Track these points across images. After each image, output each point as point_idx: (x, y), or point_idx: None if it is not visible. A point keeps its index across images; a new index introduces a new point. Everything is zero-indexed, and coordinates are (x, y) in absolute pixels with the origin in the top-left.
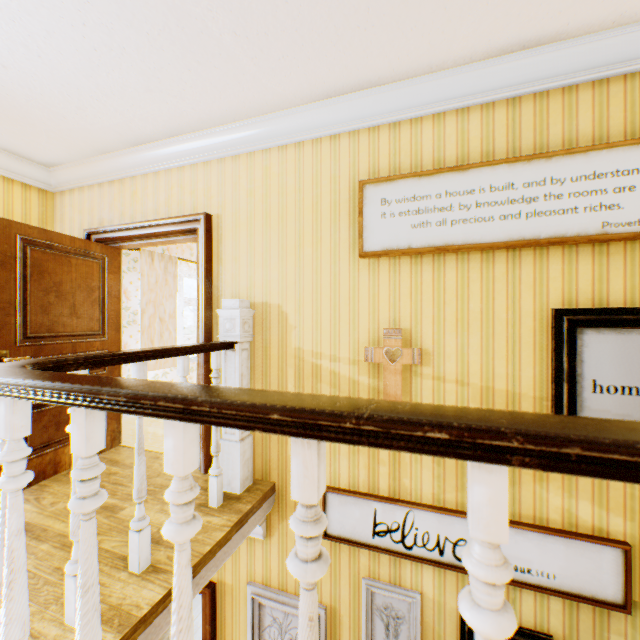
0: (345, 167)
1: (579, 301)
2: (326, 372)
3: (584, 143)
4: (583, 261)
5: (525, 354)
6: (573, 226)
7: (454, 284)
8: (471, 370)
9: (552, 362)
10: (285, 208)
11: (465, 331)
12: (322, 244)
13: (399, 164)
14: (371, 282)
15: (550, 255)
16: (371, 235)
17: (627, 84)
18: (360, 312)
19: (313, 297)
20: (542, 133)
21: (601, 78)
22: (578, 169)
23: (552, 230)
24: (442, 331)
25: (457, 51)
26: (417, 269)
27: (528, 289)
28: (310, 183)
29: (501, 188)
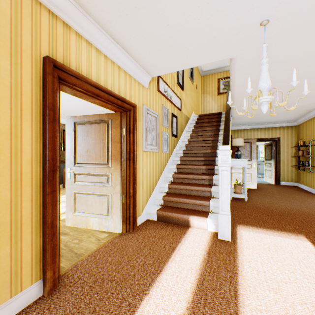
0: None
1: None
2: None
3: None
4: None
5: None
6: None
7: None
8: None
9: None
10: None
11: None
12: None
13: None
14: None
15: None
16: None
17: None
18: None
19: None
20: None
21: None
22: None
23: None
24: None
25: None
26: None
27: None
28: None
29: None
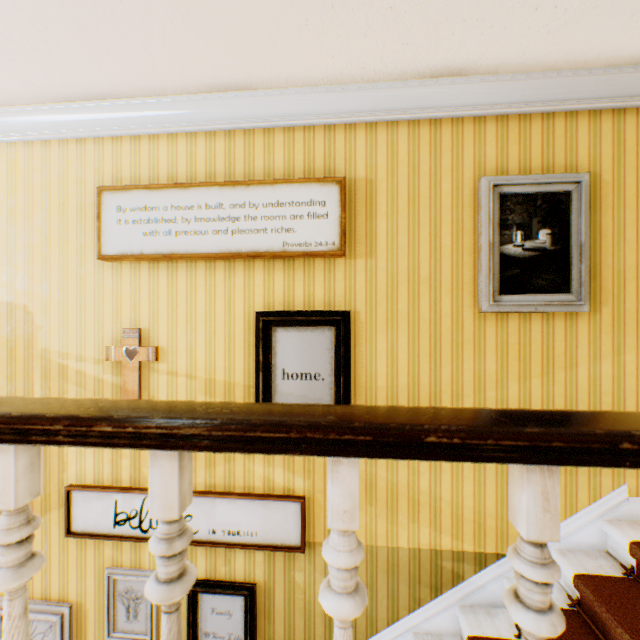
0: (91, 171)
1: (276, 305)
2: (73, 372)
3: (279, 176)
4: (278, 272)
5: (239, 349)
6: (265, 244)
7: (185, 288)
8: (199, 365)
9: (255, 355)
10: (32, 206)
11: (194, 330)
12: (69, 245)
13: (140, 175)
14: (115, 284)
15: (256, 266)
16: (109, 240)
17: (306, 134)
18: (105, 313)
19: (61, 297)
20: (251, 164)
21: (289, 126)
22: (268, 197)
23: (251, 246)
24: (176, 330)
25: (170, 82)
26: (155, 274)
27: (241, 294)
28: (58, 183)
29: (215, 207)
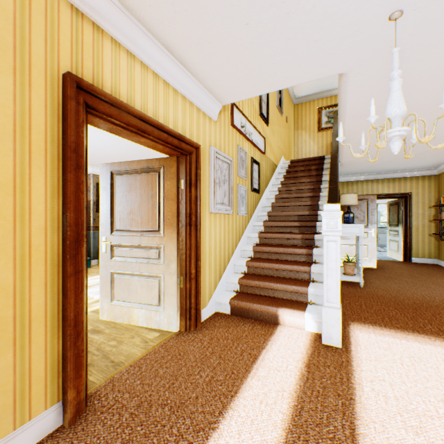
0: None
1: None
2: None
3: None
4: None
5: None
6: None
7: None
8: None
9: None
10: None
11: None
12: None
13: None
14: None
15: None
16: None
17: None
18: None
19: None
20: None
21: None
22: None
23: None
24: None
25: None
26: None
27: None
28: None
29: None
